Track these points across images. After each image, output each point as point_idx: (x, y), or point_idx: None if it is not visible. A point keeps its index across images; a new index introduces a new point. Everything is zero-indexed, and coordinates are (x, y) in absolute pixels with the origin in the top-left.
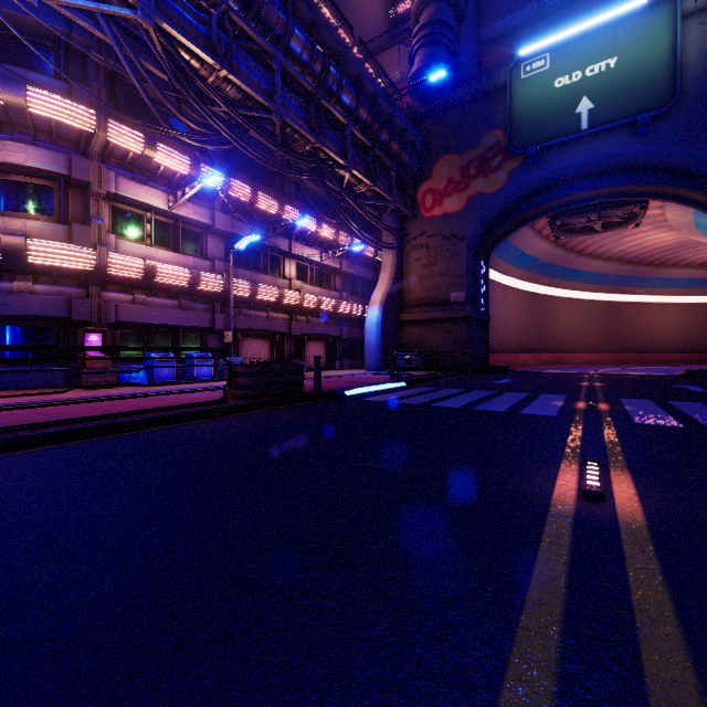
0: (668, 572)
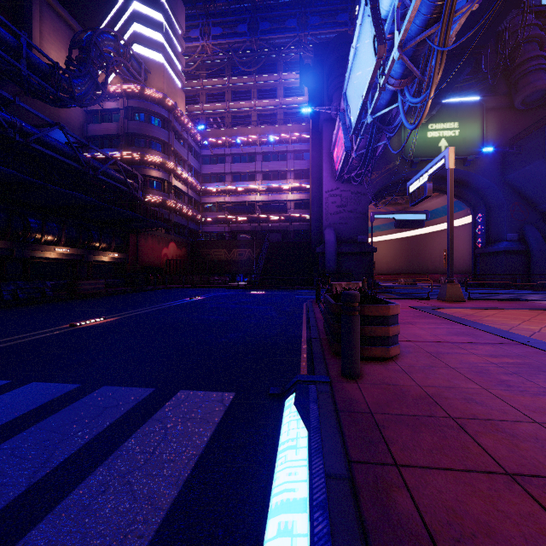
0: (115, 314)
